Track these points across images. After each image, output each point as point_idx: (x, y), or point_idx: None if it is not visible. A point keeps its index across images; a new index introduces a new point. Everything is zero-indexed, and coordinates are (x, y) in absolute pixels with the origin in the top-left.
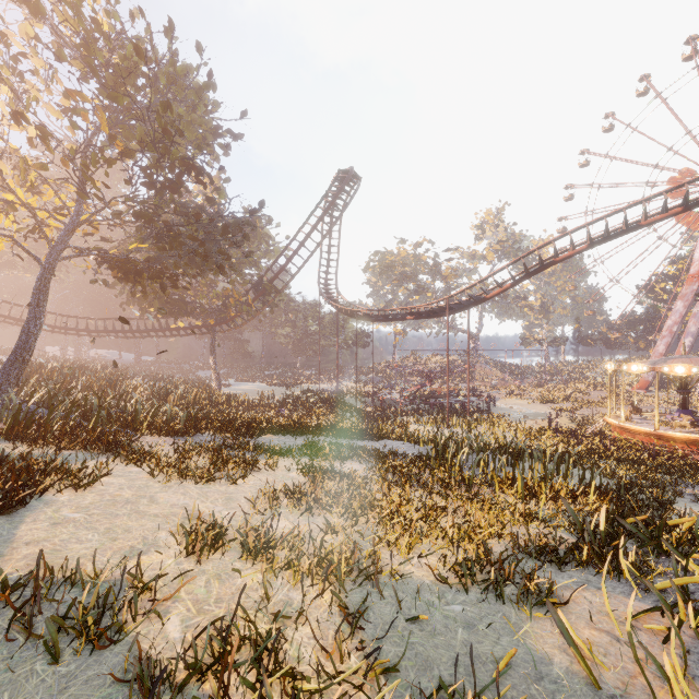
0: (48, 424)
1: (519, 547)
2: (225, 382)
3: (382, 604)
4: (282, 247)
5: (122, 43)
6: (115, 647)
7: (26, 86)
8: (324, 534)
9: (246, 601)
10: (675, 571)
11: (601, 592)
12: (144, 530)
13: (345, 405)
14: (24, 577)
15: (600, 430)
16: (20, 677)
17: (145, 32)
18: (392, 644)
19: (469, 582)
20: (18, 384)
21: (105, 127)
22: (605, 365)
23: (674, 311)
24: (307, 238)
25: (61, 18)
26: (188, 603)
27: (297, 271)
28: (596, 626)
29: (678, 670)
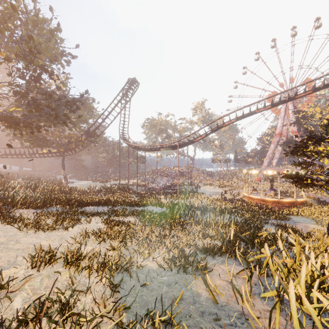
0: None
1: (197, 249)
2: (70, 181)
3: (131, 280)
4: (100, 114)
5: (6, 0)
6: None
7: None
8: (107, 251)
9: (61, 286)
10: (256, 253)
11: (228, 265)
12: (9, 257)
13: (131, 191)
14: None
15: (241, 198)
16: None
17: None
18: (132, 297)
19: (173, 266)
20: None
21: None
22: (243, 171)
23: (270, 148)
24: (112, 110)
25: None
26: (28, 291)
27: (108, 126)
28: (223, 279)
29: (248, 291)
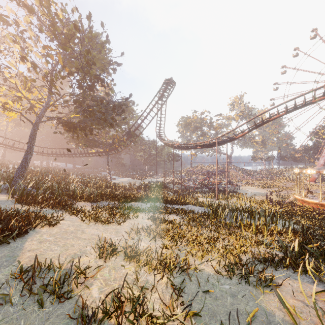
0: (36, 196)
1: (255, 258)
2: (113, 177)
3: (191, 284)
4: (139, 115)
5: (68, 23)
6: (69, 300)
7: (26, 44)
8: (162, 249)
9: (127, 280)
10: None
11: (297, 281)
12: (80, 245)
13: (168, 188)
14: (28, 266)
15: (291, 201)
16: (28, 313)
17: (78, 18)
18: (196, 303)
19: (231, 274)
20: (23, 178)
21: (61, 62)
22: (294, 170)
23: None
24: (151, 111)
25: (41, 13)
26: (101, 280)
27: (146, 126)
28: (296, 298)
29: None
